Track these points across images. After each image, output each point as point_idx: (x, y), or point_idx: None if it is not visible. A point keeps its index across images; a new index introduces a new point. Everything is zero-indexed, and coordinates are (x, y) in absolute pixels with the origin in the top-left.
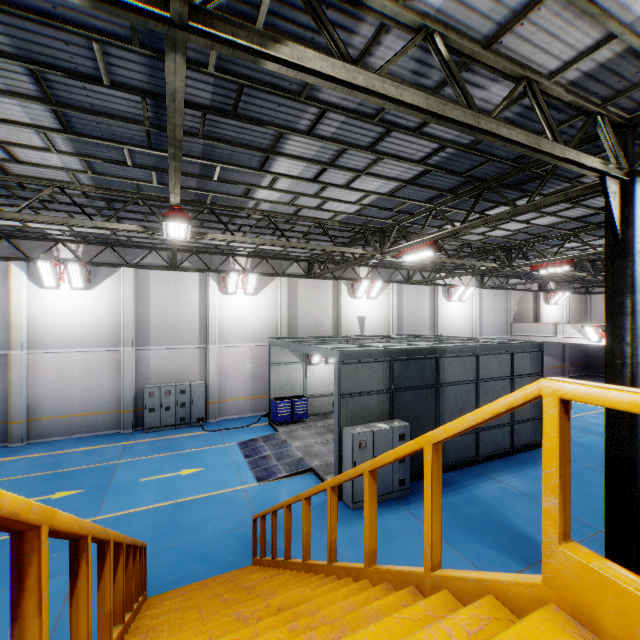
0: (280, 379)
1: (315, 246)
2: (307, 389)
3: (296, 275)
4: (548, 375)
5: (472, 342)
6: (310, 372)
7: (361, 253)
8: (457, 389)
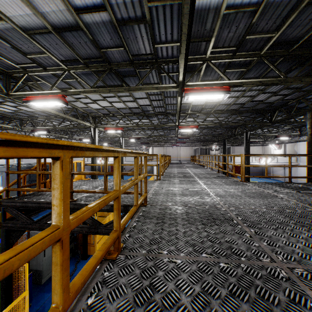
0: None
1: None
2: None
3: None
4: (86, 176)
5: None
6: None
7: (11, 127)
8: None
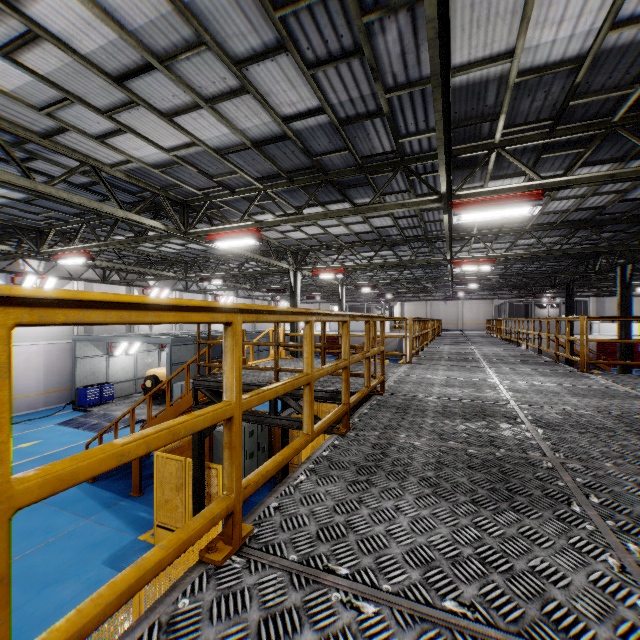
0: (85, 370)
1: (144, 270)
2: (110, 377)
3: (92, 280)
4: None
5: None
6: (113, 363)
7: (174, 276)
8: None
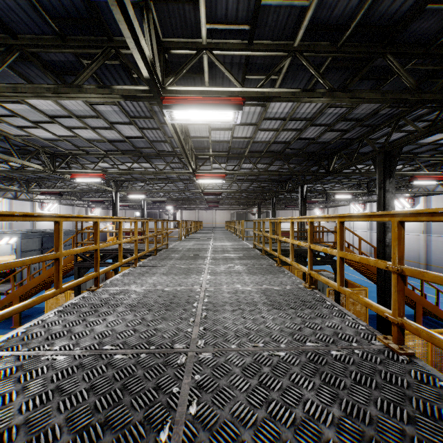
0: None
1: None
2: None
3: None
4: None
5: (69, 230)
6: None
7: (18, 190)
8: (66, 247)
